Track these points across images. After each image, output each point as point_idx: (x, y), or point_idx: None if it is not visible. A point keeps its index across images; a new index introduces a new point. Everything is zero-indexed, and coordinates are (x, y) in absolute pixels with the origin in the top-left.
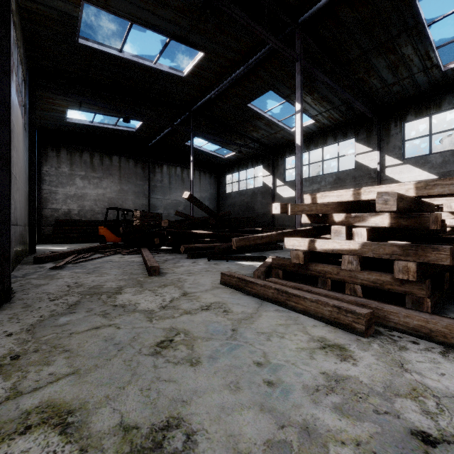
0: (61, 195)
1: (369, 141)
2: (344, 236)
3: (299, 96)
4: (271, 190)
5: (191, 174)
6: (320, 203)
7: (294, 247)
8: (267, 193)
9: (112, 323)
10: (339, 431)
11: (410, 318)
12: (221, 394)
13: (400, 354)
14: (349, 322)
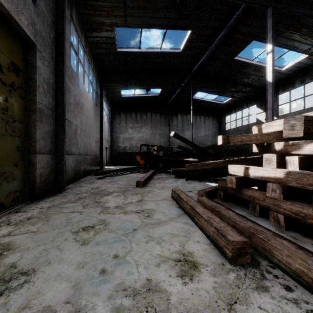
0: (121, 138)
1: None
2: (275, 164)
3: (270, 38)
4: None
5: (191, 119)
6: (261, 133)
7: (234, 173)
8: None
9: (81, 211)
10: None
11: (292, 259)
12: (70, 266)
13: (248, 292)
14: (222, 245)
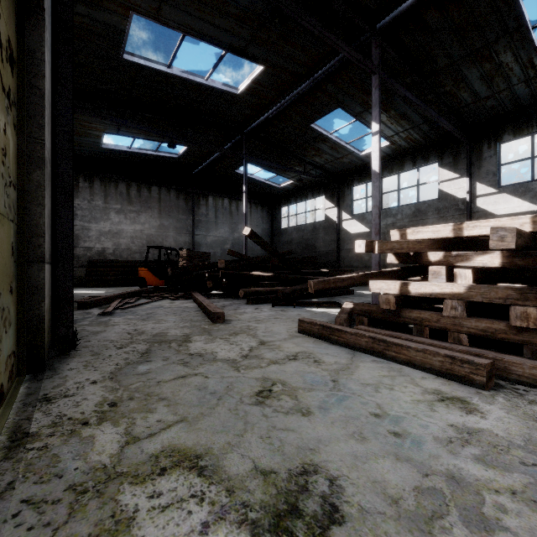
0: (94, 232)
1: (457, 166)
2: (444, 278)
3: (377, 115)
4: (335, 225)
5: (244, 207)
6: (413, 240)
7: (381, 291)
8: (330, 228)
9: (197, 372)
10: (489, 480)
11: None
12: (348, 443)
13: (531, 408)
14: (465, 373)
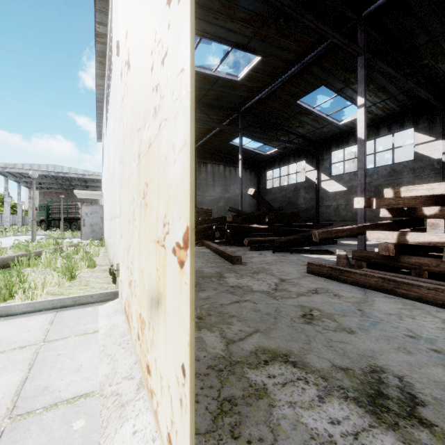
0: None
1: (432, 130)
2: (442, 229)
3: (363, 90)
4: (315, 185)
5: (240, 172)
6: (408, 197)
7: (378, 240)
8: (310, 188)
9: (246, 299)
10: None
11: None
12: (398, 354)
13: None
14: None
